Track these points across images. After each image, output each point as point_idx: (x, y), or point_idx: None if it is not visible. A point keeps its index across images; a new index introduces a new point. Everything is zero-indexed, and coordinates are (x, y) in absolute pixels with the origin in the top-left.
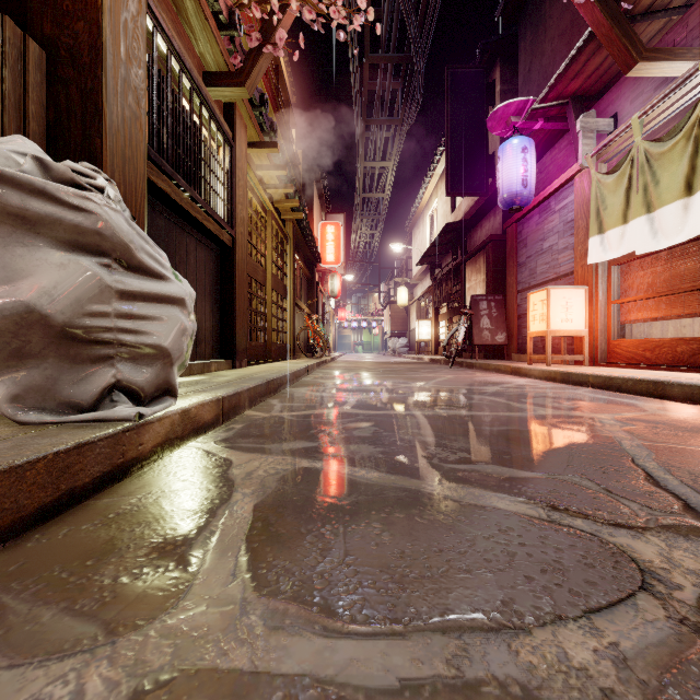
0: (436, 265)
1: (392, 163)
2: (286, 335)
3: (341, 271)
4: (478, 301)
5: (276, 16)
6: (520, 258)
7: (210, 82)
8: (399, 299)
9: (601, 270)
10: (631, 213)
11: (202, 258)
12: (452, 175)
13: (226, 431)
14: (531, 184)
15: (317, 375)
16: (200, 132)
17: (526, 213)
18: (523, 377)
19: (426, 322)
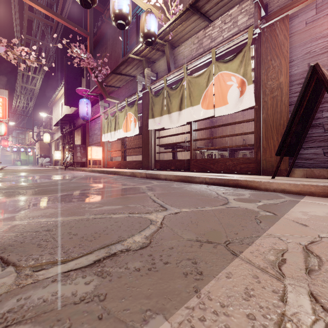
0: (64, 127)
1: (40, 76)
2: None
3: (6, 121)
4: (76, 146)
5: None
6: (90, 134)
7: None
8: (45, 139)
9: (105, 143)
10: (108, 131)
11: None
12: (67, 98)
13: None
14: (89, 114)
15: None
16: None
17: (91, 120)
18: (85, 172)
19: (58, 151)
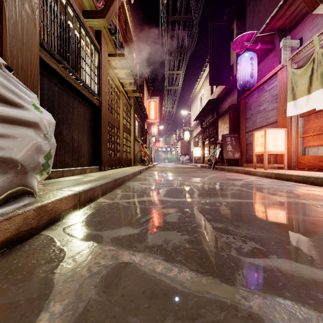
0: (203, 120)
1: (182, 71)
2: (130, 154)
3: (158, 124)
4: (225, 137)
5: None
6: (247, 115)
7: (86, 16)
8: (185, 137)
9: (293, 120)
10: (313, 88)
11: (82, 112)
12: (212, 75)
13: (79, 216)
14: (255, 76)
15: (145, 174)
16: (79, 41)
17: (251, 92)
18: (252, 175)
19: (198, 148)
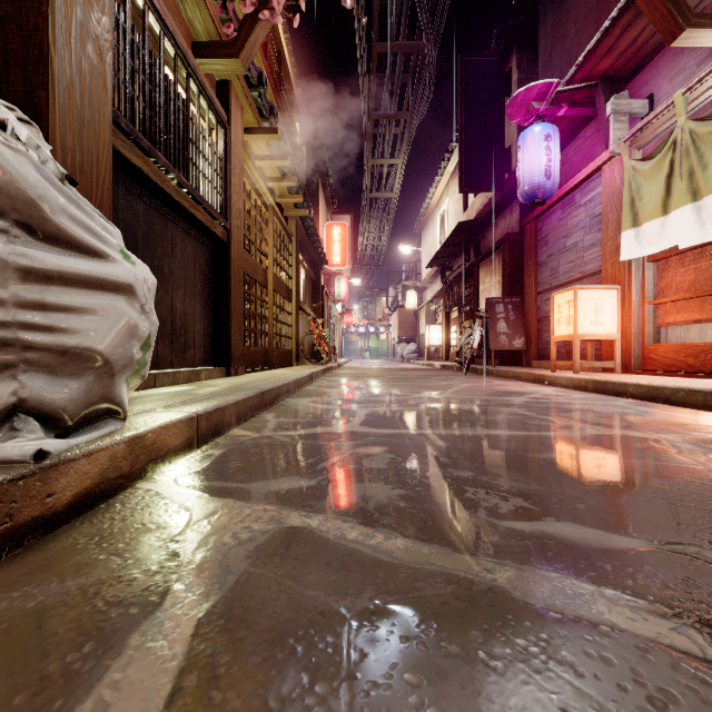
0: (447, 267)
1: (401, 161)
2: (289, 340)
3: (348, 274)
4: (494, 303)
5: None
6: (539, 257)
7: (200, 53)
8: (408, 303)
9: (634, 268)
10: (673, 203)
11: (192, 252)
12: (465, 170)
13: (199, 460)
14: (554, 175)
15: (322, 383)
16: (187, 108)
17: (547, 209)
18: (547, 386)
19: (436, 326)
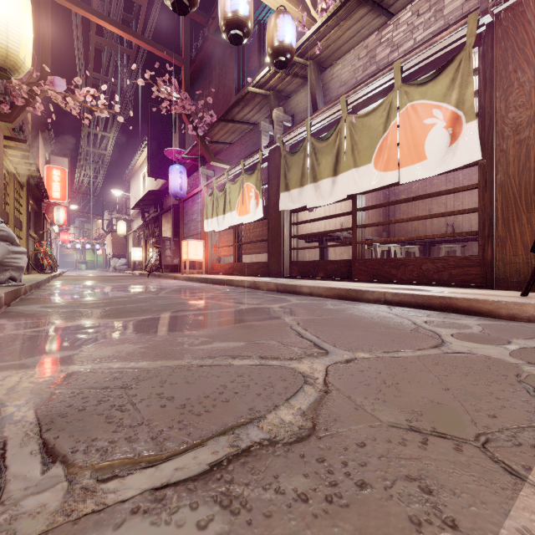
0: (146, 211)
1: (112, 135)
2: None
3: (66, 204)
4: (165, 240)
5: (39, 103)
6: (185, 220)
7: None
8: (119, 230)
9: (209, 234)
10: (214, 215)
11: None
12: (151, 165)
13: (36, 295)
14: (184, 189)
15: (56, 283)
16: None
17: (187, 199)
18: (178, 280)
19: (138, 248)
